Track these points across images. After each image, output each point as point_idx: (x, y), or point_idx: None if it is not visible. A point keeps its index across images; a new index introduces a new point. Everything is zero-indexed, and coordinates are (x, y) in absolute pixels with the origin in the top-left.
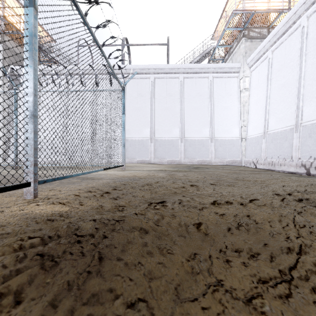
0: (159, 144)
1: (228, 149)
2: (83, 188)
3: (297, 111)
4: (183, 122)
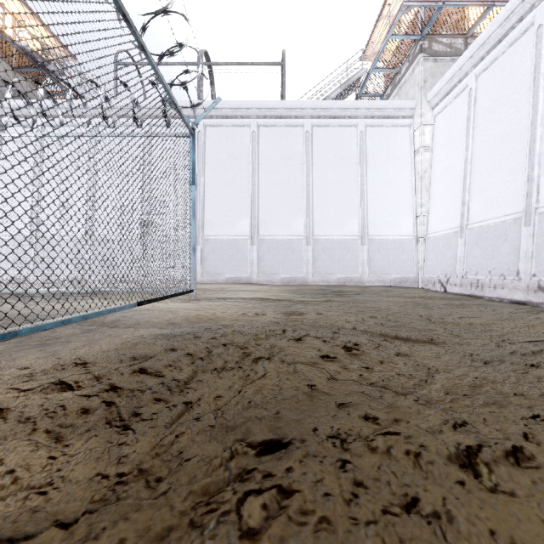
0: (267, 248)
1: (394, 258)
2: (48, 369)
3: (528, 186)
4: (312, 207)
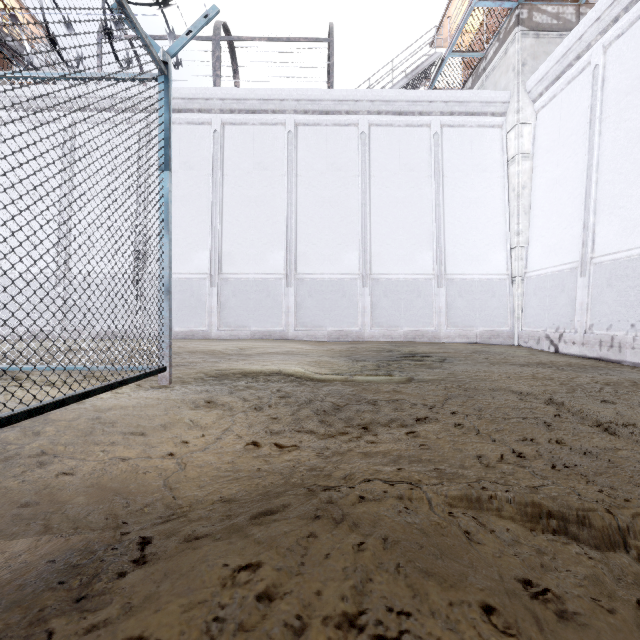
0: (309, 292)
1: (481, 304)
2: None
3: None
4: (369, 235)
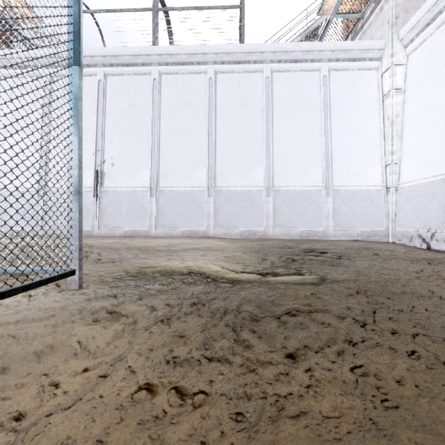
0: (225, 200)
1: (361, 210)
2: None
3: None
4: (272, 156)
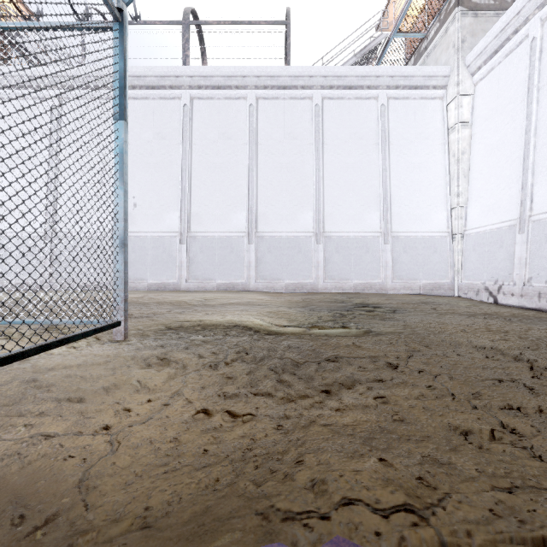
0: (268, 248)
1: (423, 259)
2: None
3: None
4: (322, 197)
